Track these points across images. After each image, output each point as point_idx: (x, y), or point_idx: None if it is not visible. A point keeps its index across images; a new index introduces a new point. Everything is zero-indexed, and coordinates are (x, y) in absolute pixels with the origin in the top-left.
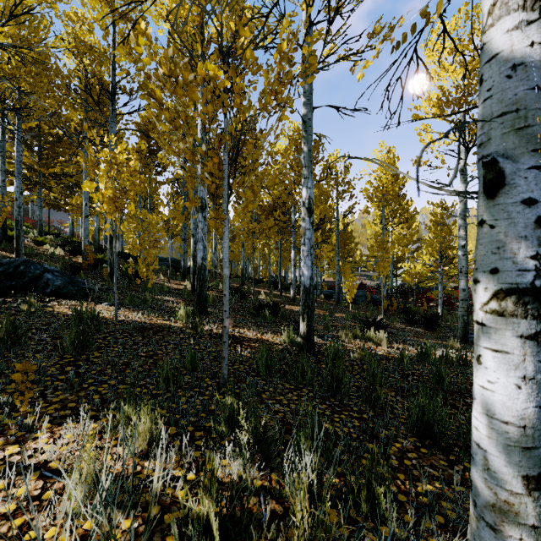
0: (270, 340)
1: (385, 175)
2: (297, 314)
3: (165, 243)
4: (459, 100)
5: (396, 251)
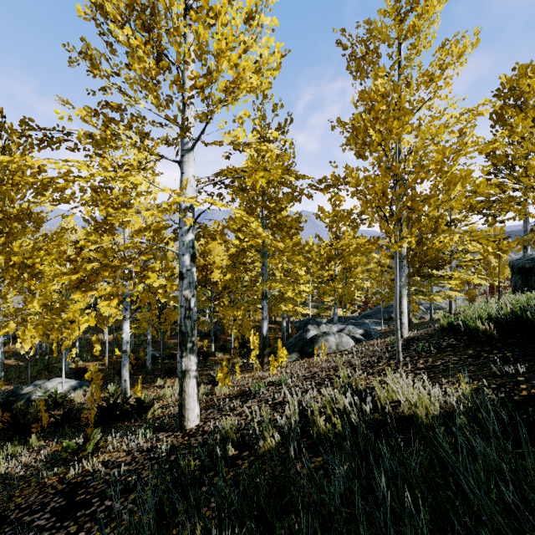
0: None
1: None
2: None
3: None
4: None
5: None
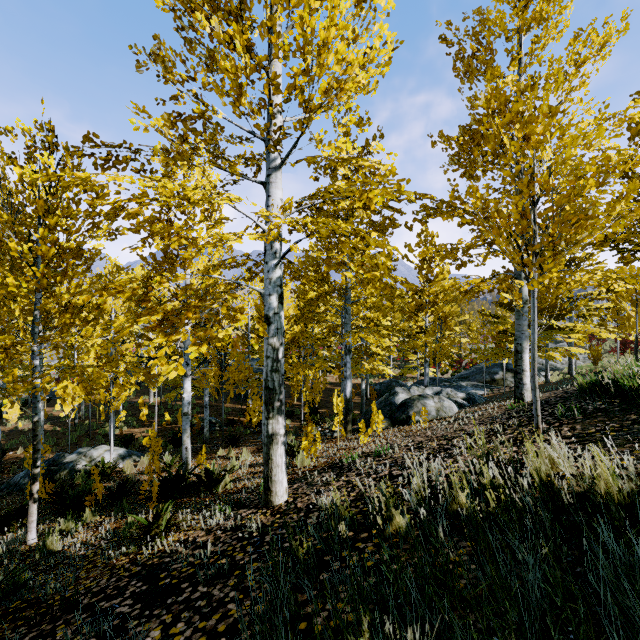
0: None
1: None
2: None
3: None
4: None
5: None
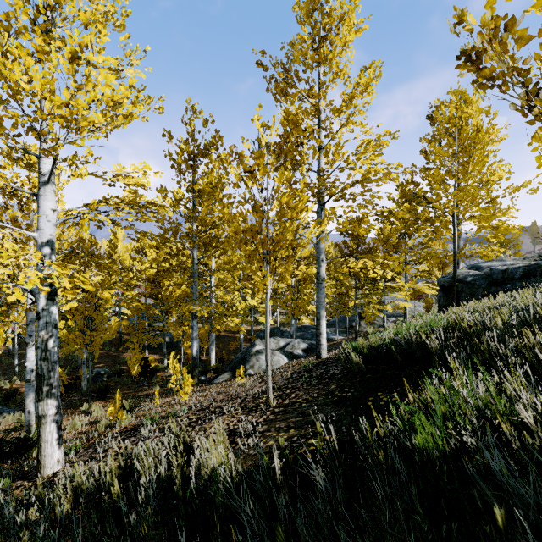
0: None
1: None
2: None
3: None
4: None
5: None
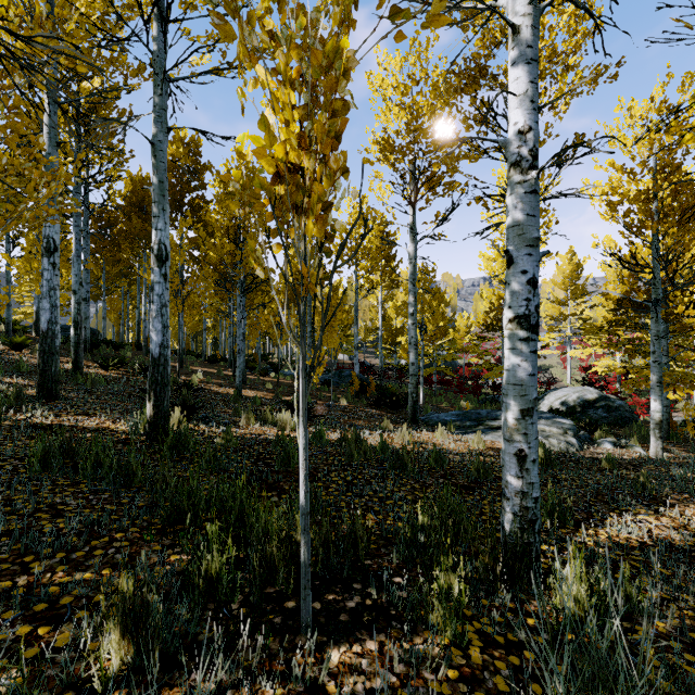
0: (117, 429)
1: (356, 229)
2: (223, 398)
3: (4, 299)
4: (402, 147)
5: (395, 323)
